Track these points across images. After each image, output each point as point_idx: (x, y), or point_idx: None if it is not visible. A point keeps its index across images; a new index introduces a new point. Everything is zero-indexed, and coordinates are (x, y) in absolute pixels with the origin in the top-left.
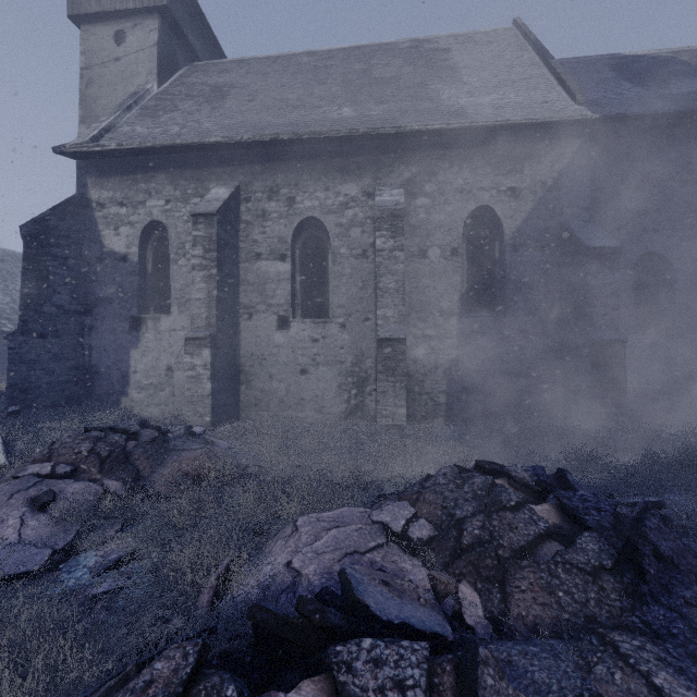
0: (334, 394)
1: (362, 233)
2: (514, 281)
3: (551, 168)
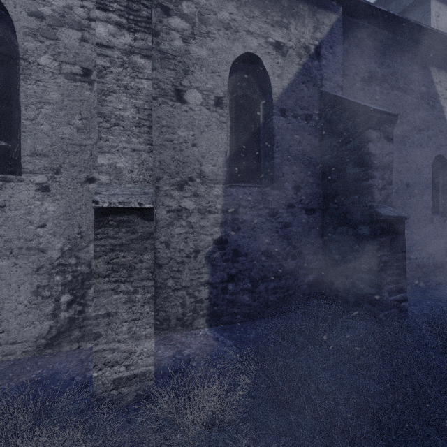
0: (26, 307)
1: (81, 40)
2: (282, 149)
3: (314, 34)
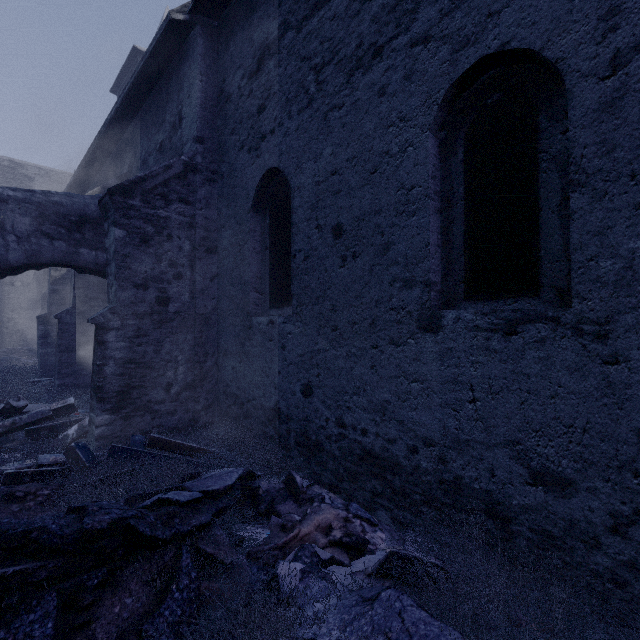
0: None
1: None
2: None
3: None
